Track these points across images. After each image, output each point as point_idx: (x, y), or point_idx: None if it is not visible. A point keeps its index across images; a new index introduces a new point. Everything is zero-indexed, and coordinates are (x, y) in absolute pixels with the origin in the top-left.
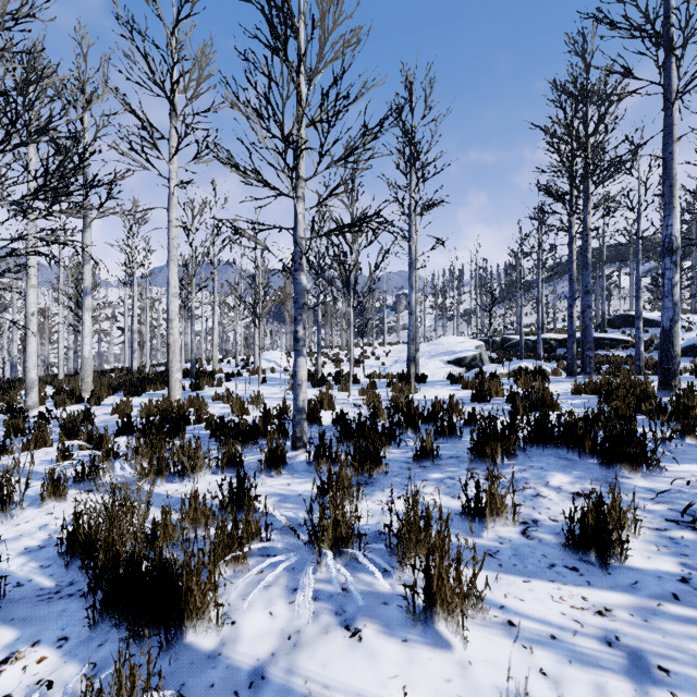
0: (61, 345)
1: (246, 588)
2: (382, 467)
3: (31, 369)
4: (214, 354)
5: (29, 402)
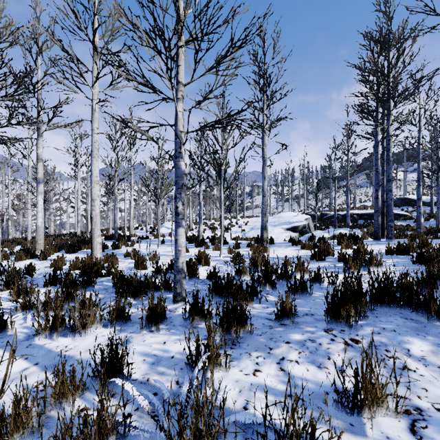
0: (29, 218)
1: None
2: (248, 327)
3: None
4: (130, 224)
5: None
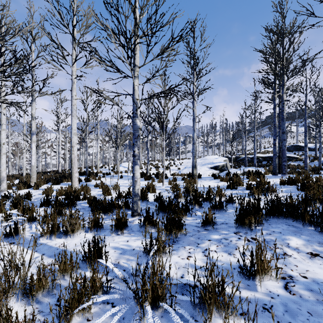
0: (24, 160)
1: None
2: (183, 231)
3: (2, 171)
4: (97, 164)
5: (2, 188)
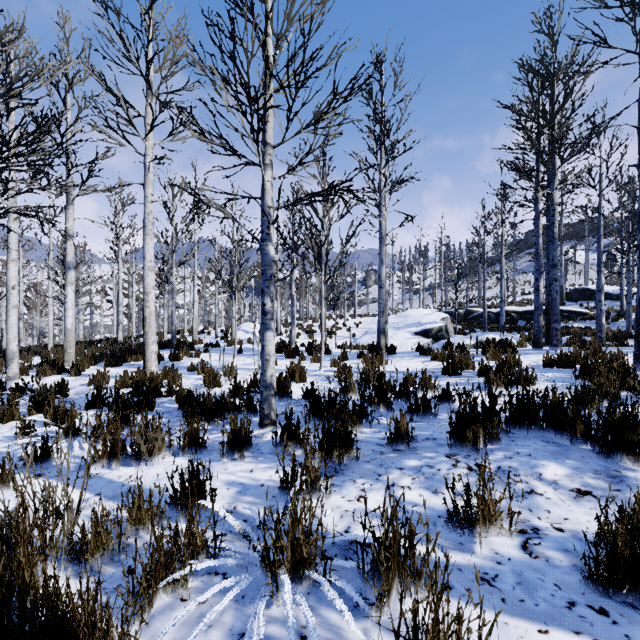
0: (51, 317)
1: (181, 630)
2: (353, 452)
3: (11, 341)
4: (194, 326)
5: (10, 373)
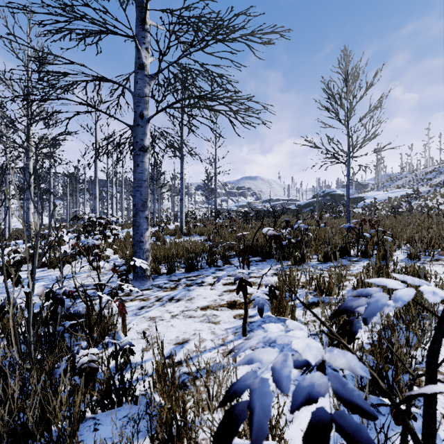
0: None
1: None
2: None
3: None
4: None
5: None
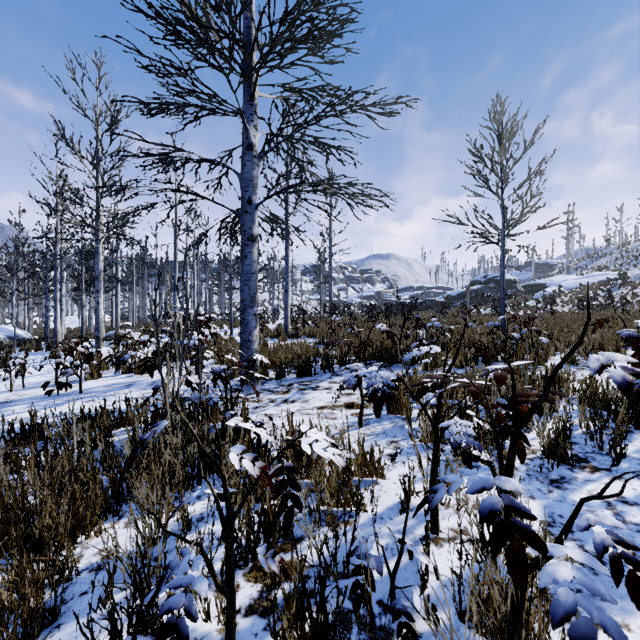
0: None
1: None
2: None
3: None
4: None
5: None
